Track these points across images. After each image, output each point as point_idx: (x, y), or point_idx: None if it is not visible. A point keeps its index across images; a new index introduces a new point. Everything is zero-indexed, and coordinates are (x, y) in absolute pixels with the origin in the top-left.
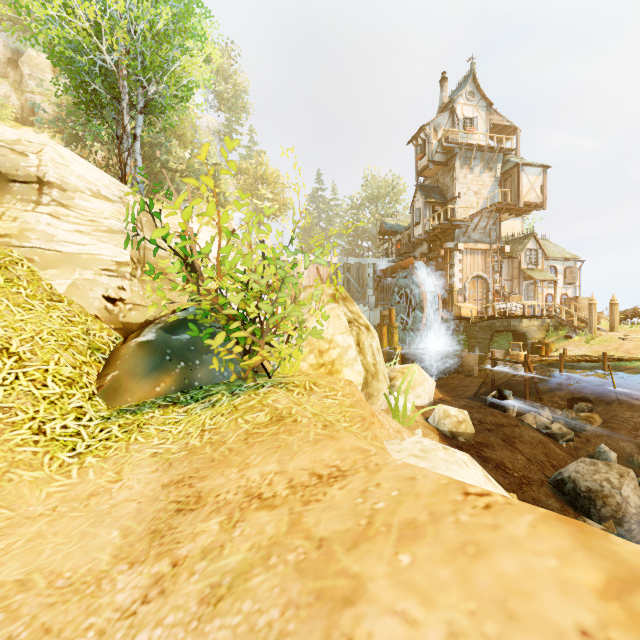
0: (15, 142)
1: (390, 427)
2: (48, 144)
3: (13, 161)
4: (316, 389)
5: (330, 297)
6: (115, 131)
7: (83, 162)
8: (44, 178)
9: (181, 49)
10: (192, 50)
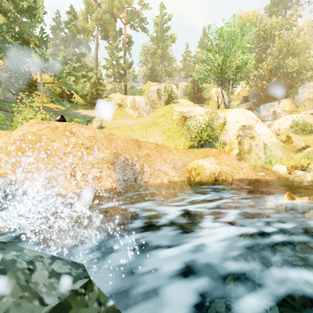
0: (189, 110)
1: (236, 165)
2: (194, 108)
3: (188, 114)
4: (202, 149)
5: (239, 129)
6: (258, 72)
7: (201, 108)
8: (191, 116)
9: (234, 56)
10: (231, 59)
